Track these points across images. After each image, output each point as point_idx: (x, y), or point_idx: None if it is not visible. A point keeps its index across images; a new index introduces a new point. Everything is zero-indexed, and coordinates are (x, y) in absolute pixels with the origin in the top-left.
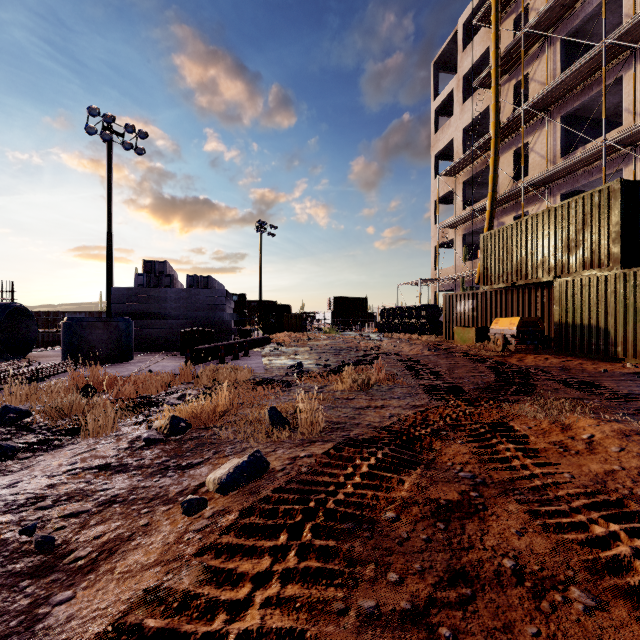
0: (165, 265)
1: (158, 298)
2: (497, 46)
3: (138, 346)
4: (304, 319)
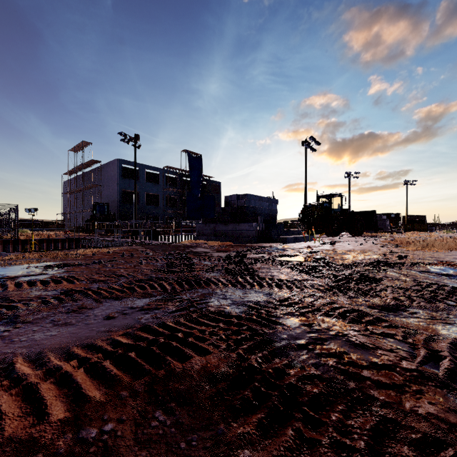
0: None
1: None
2: None
3: None
4: (430, 226)
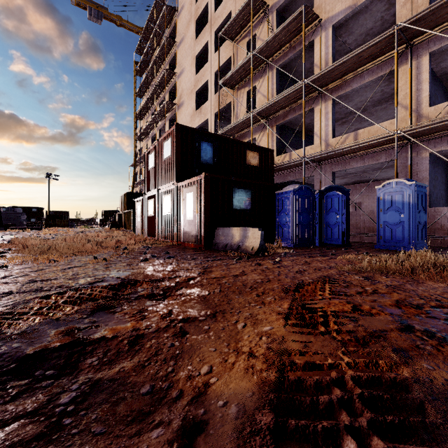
0: None
1: None
2: (135, 134)
3: None
4: (72, 222)
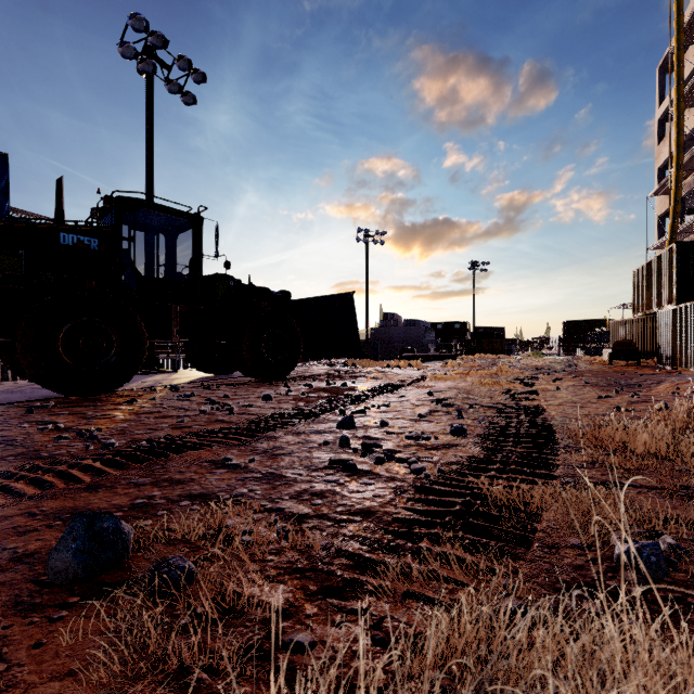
0: (393, 315)
1: (390, 332)
2: (678, 83)
3: (381, 357)
4: (509, 344)
